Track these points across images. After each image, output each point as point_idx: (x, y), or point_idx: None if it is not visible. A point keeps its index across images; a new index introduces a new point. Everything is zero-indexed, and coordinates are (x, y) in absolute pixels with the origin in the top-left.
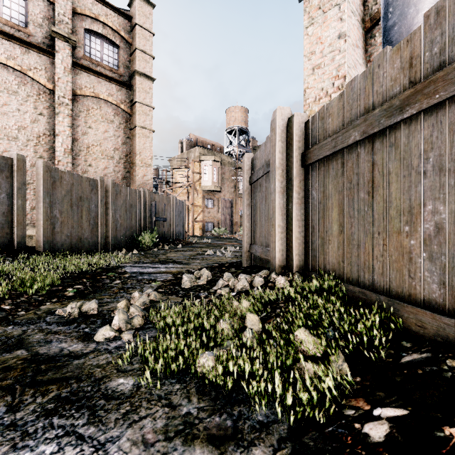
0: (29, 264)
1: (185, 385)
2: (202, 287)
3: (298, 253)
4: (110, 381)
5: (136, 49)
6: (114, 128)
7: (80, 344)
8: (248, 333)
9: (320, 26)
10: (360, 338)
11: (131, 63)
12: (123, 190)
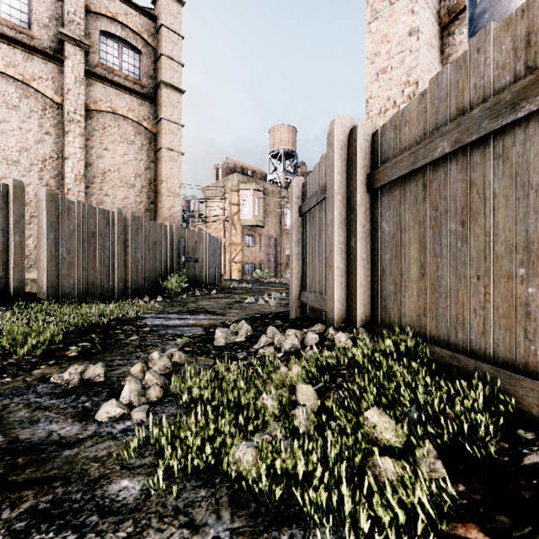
0: (27, 314)
1: (214, 491)
2: (240, 345)
3: (363, 302)
4: (109, 484)
5: (162, 55)
6: (136, 150)
7: (76, 425)
8: (301, 413)
9: (386, 21)
10: (457, 423)
11: (155, 72)
12: (145, 225)
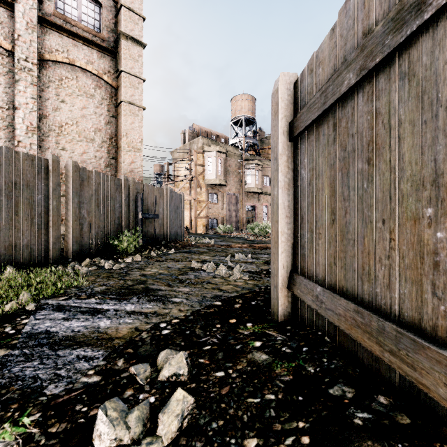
0: None
1: None
2: None
3: None
4: None
5: (122, 6)
6: (95, 104)
7: None
8: None
9: None
10: None
11: (116, 26)
12: (93, 177)
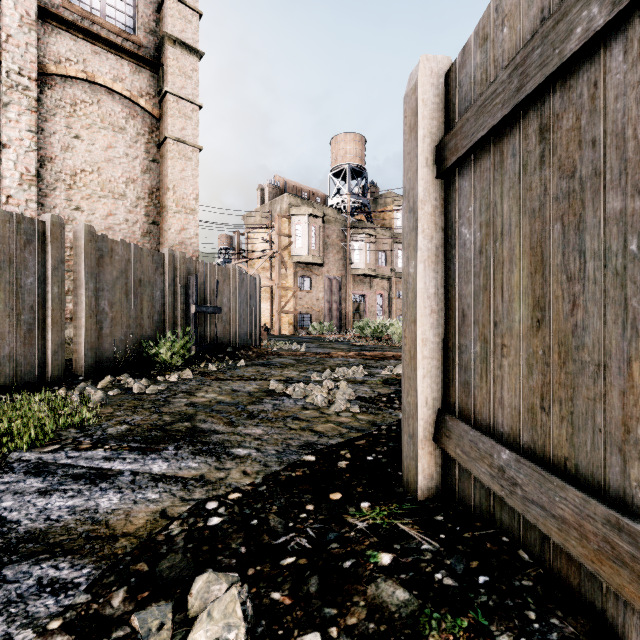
0: None
1: None
2: None
3: None
4: None
5: None
6: (127, 141)
7: None
8: None
9: None
10: None
11: (159, 25)
12: (119, 250)
